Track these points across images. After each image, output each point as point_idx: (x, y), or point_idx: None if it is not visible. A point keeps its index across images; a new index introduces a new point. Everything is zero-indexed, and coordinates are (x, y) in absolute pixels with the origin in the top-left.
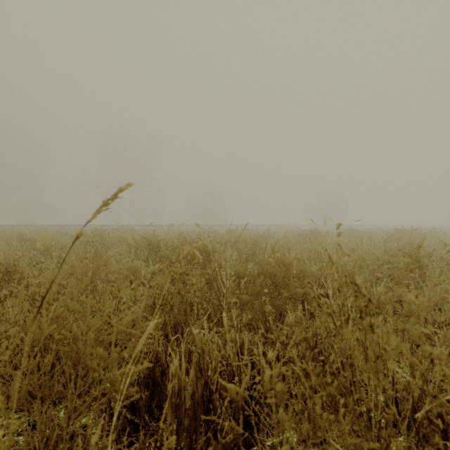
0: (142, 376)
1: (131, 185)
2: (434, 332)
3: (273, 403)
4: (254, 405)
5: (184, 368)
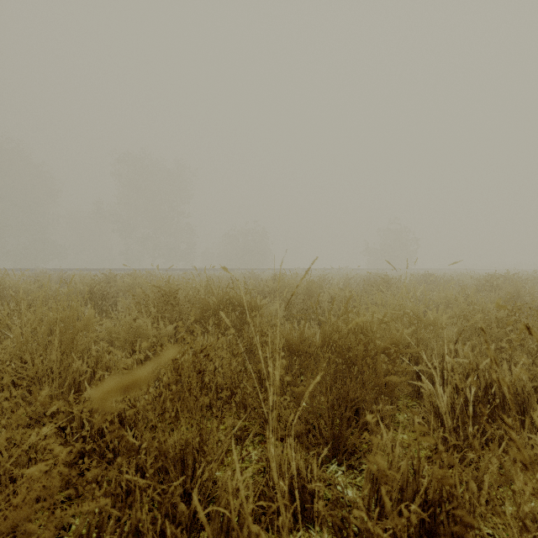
0: None
1: None
2: None
3: None
4: None
5: None
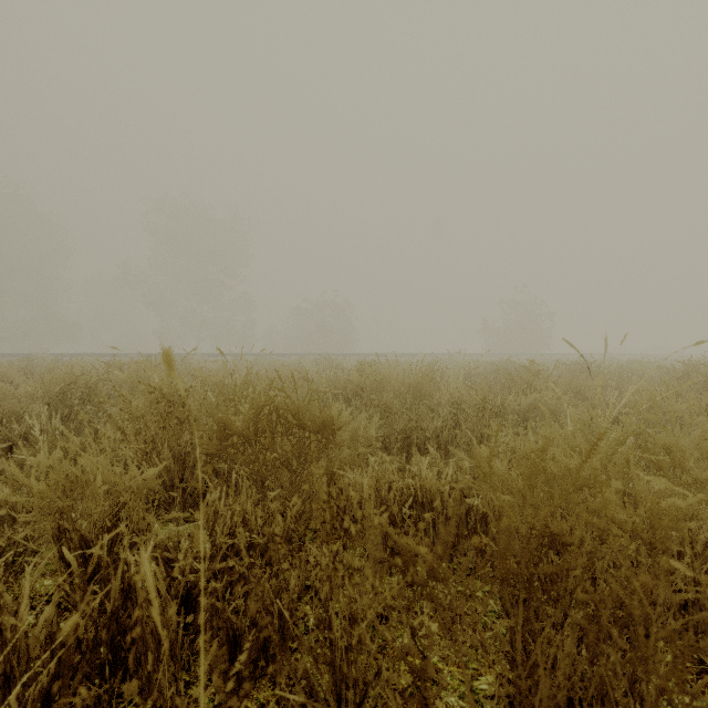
0: None
1: None
2: None
3: None
4: None
5: None
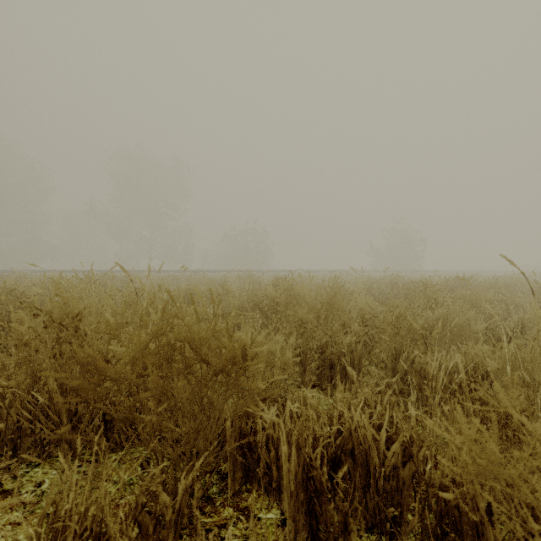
0: None
1: None
2: None
3: None
4: None
5: None
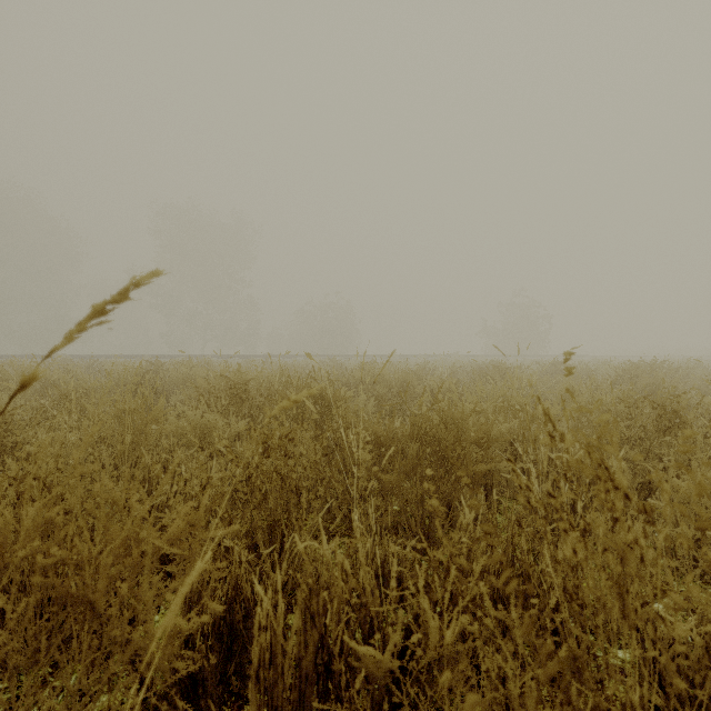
0: (209, 621)
1: (160, 272)
2: (709, 537)
3: (444, 683)
4: (408, 685)
5: (281, 614)
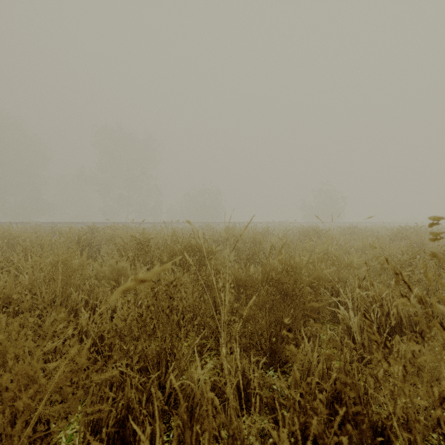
0: (103, 438)
1: None
2: None
3: None
4: None
5: None
